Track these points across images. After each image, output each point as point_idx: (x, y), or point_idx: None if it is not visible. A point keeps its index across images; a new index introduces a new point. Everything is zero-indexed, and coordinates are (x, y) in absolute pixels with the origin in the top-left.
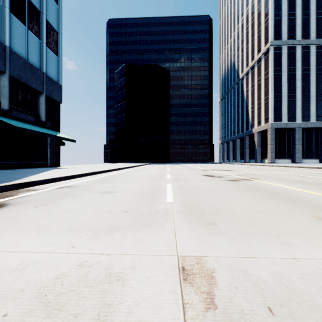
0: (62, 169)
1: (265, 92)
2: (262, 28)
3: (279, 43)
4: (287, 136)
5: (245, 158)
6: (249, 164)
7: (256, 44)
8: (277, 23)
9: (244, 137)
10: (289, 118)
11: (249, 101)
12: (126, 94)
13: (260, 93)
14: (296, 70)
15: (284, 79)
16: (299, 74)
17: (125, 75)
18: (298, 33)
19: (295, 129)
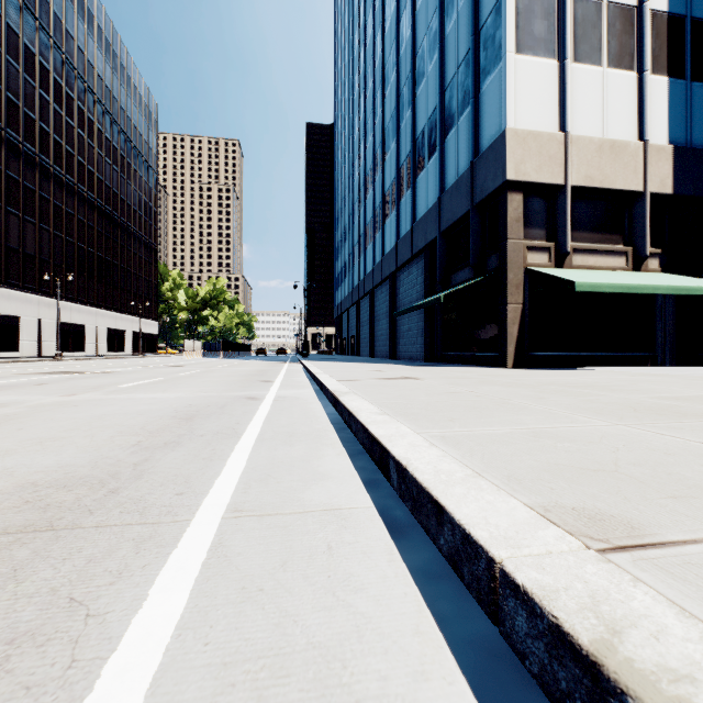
0: (374, 364)
1: None
2: None
3: None
4: None
5: None
6: None
7: None
8: None
9: None
10: None
11: None
12: None
13: None
14: None
15: None
16: None
17: None
18: None
19: None
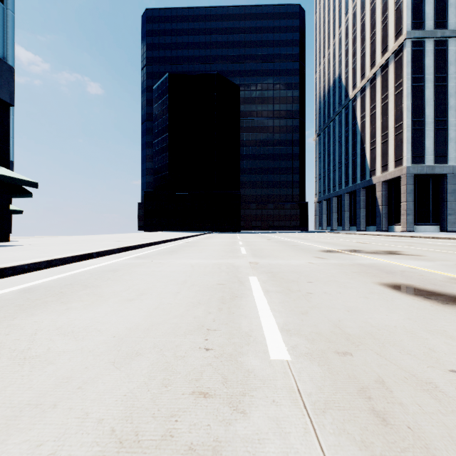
0: None
1: (397, 117)
2: (390, 14)
3: (420, 35)
4: (432, 188)
5: (359, 224)
6: (380, 234)
7: (379, 40)
8: (418, 2)
9: (357, 191)
10: (437, 158)
11: (367, 133)
12: (170, 122)
13: (386, 118)
14: (447, 79)
15: (428, 93)
16: (453, 85)
17: (168, 91)
18: (451, 19)
19: (446, 175)
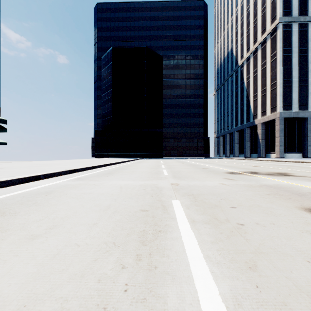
0: None
1: (272, 77)
2: (267, 5)
3: (289, 20)
4: (297, 127)
5: (245, 153)
6: (262, 160)
7: (259, 24)
8: None
9: (244, 129)
10: (300, 106)
11: (251, 89)
12: (113, 81)
13: (265, 79)
14: (308, 51)
15: (294, 61)
16: None
17: (112, 59)
18: (310, 9)
19: (306, 118)
